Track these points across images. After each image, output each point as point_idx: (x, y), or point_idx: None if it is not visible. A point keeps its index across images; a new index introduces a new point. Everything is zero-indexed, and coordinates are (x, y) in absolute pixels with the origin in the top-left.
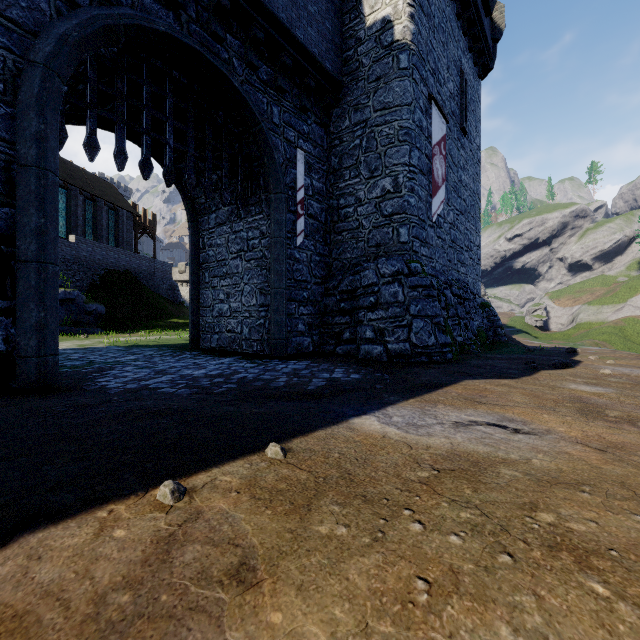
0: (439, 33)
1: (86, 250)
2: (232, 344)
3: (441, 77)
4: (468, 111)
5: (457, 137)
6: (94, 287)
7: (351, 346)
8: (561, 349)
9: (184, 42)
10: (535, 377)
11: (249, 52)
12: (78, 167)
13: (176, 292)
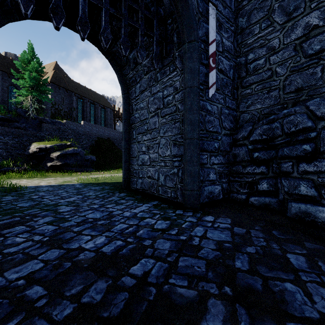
0: None
1: (88, 128)
2: (151, 188)
3: None
4: None
5: None
6: (92, 147)
7: (270, 199)
8: None
9: None
10: None
11: None
12: (88, 88)
13: None
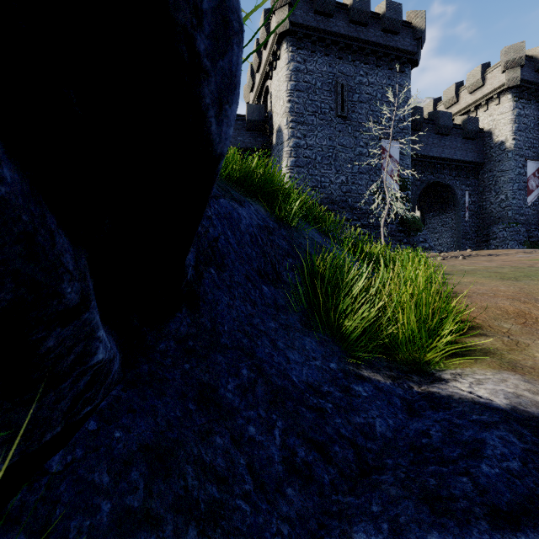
0: (534, 128)
1: None
2: None
3: (536, 144)
4: None
5: None
6: None
7: None
8: None
9: (435, 181)
10: None
11: (450, 172)
12: None
13: None
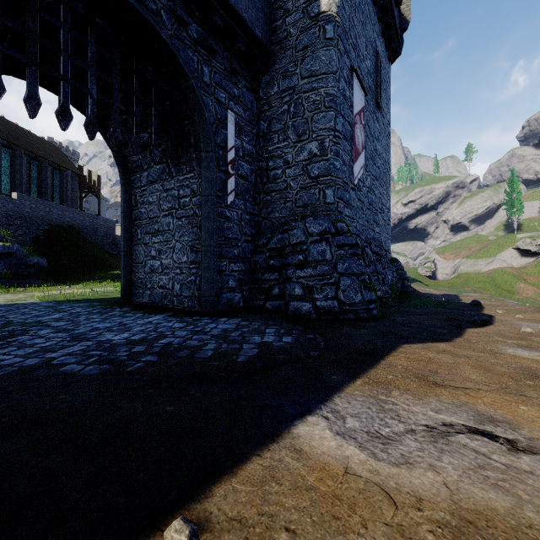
0: (359, 13)
1: (29, 206)
2: (163, 300)
3: (361, 53)
4: (381, 89)
5: (373, 110)
6: (37, 241)
7: (280, 302)
8: (458, 298)
9: None
10: (467, 338)
11: (178, 6)
12: (23, 129)
13: (119, 246)
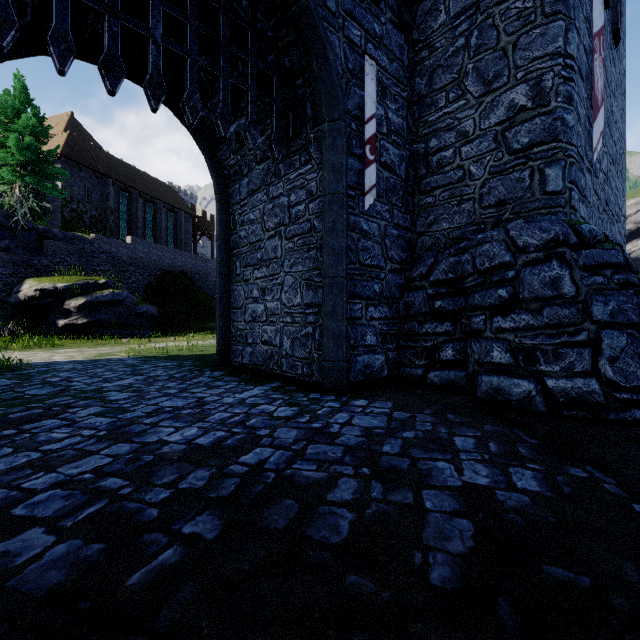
0: None
1: (142, 251)
2: (268, 362)
3: None
4: None
5: (609, 43)
6: (150, 288)
7: (457, 373)
8: None
9: None
10: None
11: None
12: (140, 171)
13: None
